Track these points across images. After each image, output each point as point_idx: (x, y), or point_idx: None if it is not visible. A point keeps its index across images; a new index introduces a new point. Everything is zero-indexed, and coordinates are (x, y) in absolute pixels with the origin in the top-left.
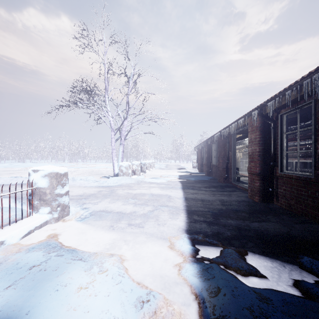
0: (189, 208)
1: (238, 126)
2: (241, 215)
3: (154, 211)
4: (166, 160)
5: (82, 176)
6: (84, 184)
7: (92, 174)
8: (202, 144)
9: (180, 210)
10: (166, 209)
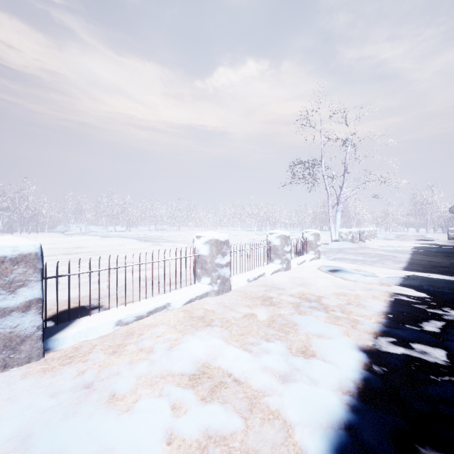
0: (411, 262)
1: None
2: None
3: (380, 260)
4: (398, 228)
5: None
6: None
7: None
8: None
9: (402, 262)
10: (390, 261)
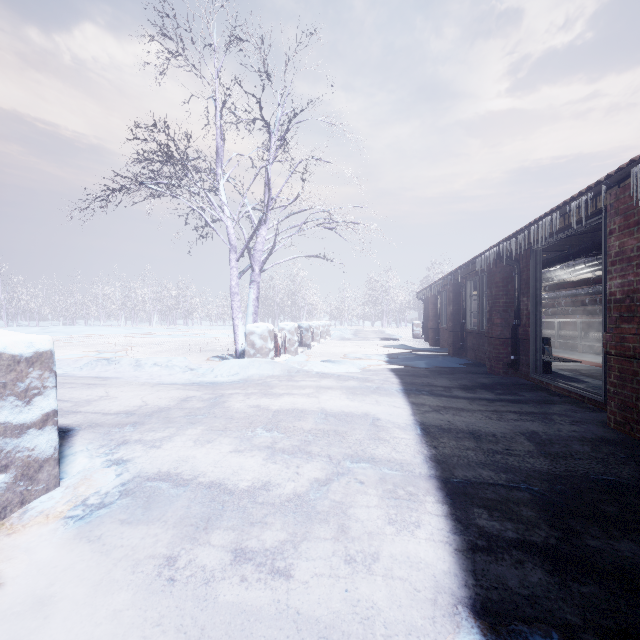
0: (445, 471)
1: (559, 225)
2: None
3: (330, 482)
4: (353, 322)
5: (172, 354)
6: (159, 376)
7: (195, 351)
8: (440, 284)
9: (417, 478)
10: (372, 475)
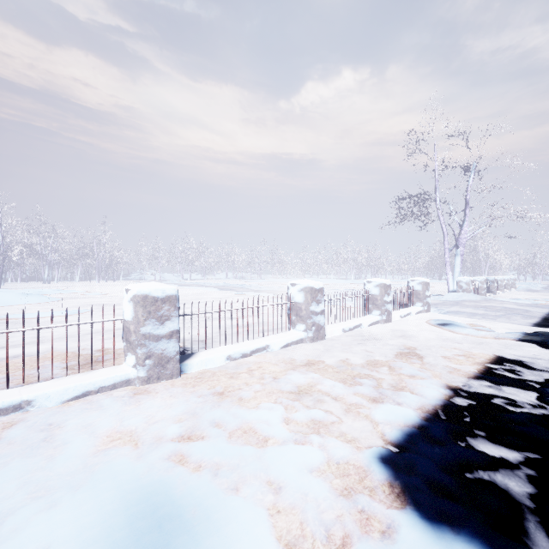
0: (547, 318)
1: None
2: None
3: (506, 315)
4: None
5: None
6: None
7: None
8: None
9: (535, 317)
10: (520, 315)
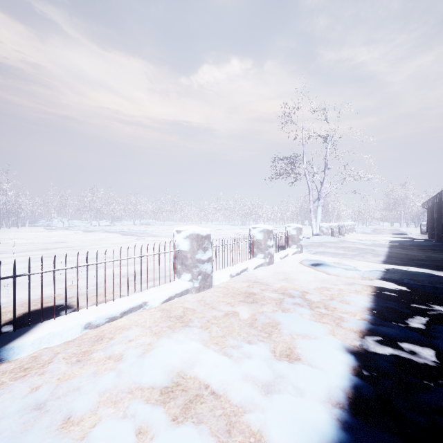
0: (389, 255)
1: None
2: (438, 261)
3: (360, 254)
4: (374, 223)
5: None
6: None
7: None
8: (431, 201)
9: (381, 255)
10: (370, 254)
